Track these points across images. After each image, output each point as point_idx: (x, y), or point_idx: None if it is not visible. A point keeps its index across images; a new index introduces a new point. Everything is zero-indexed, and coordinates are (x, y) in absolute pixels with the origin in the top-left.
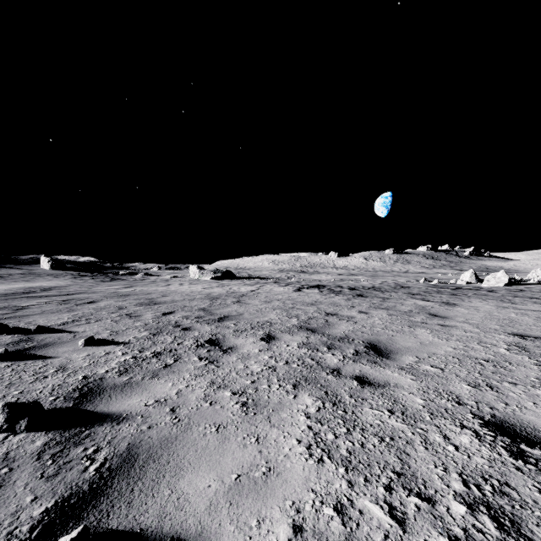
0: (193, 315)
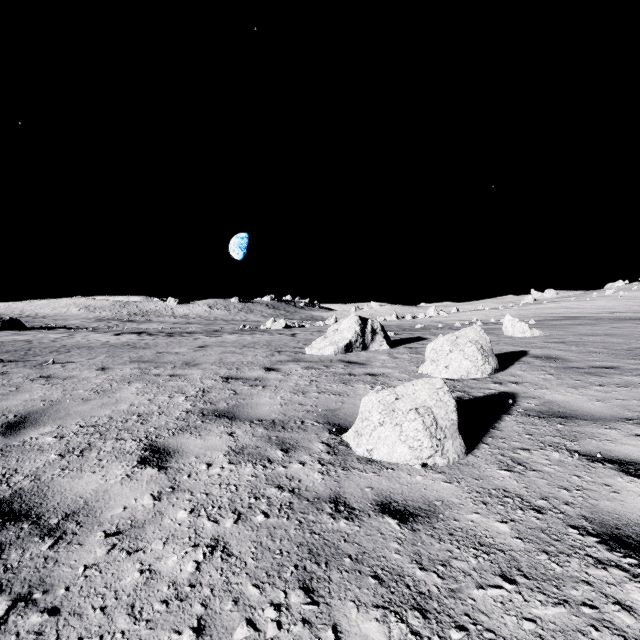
0: (22, 347)
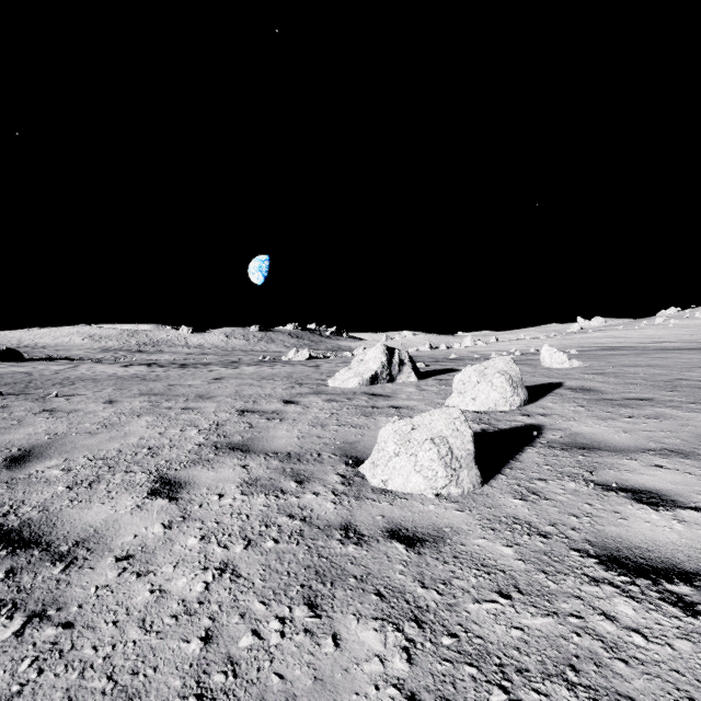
0: (22, 379)
